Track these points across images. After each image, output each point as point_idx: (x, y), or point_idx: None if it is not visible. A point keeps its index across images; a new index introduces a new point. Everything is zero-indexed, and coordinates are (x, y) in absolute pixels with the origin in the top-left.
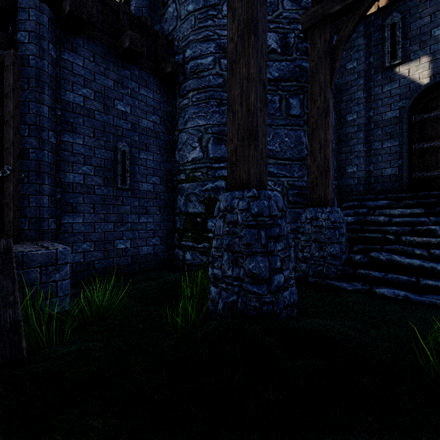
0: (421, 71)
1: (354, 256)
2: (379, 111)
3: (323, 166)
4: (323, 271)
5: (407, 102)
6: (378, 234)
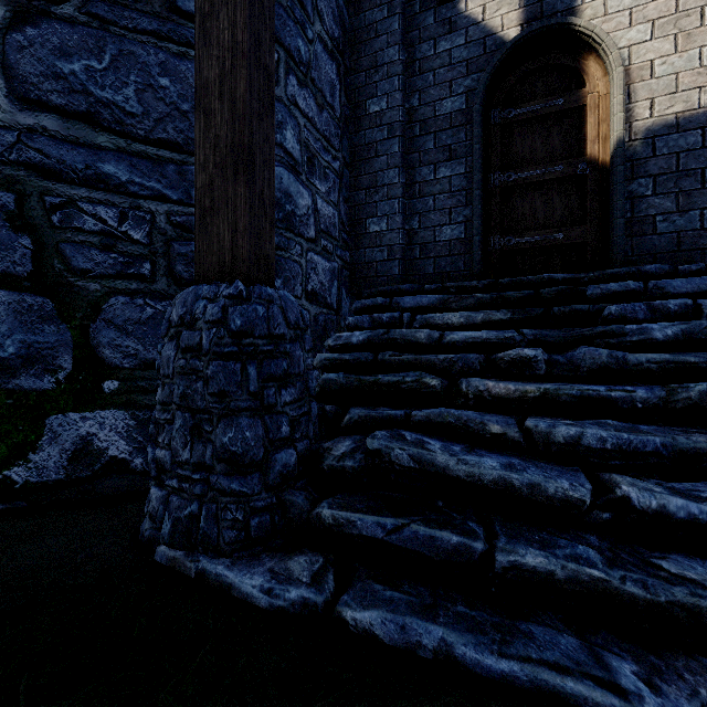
0: (506, 12)
1: (331, 447)
2: (429, 95)
3: (229, 140)
4: (200, 519)
5: (481, 77)
6: (405, 375)
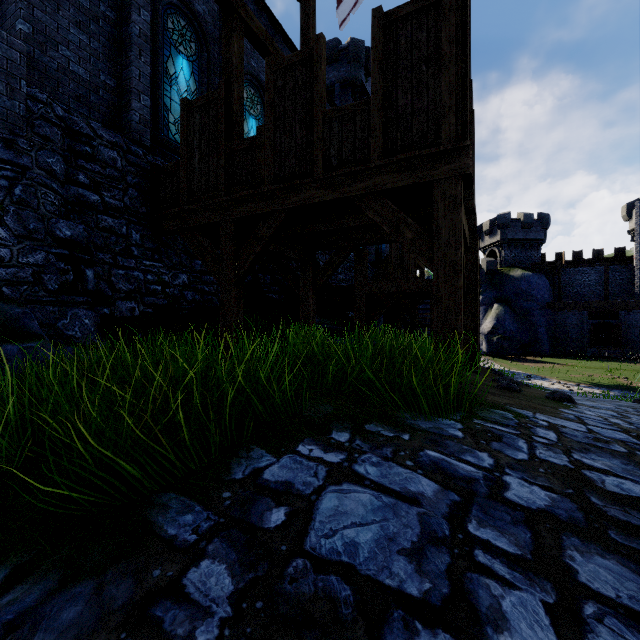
0: None
1: None
2: None
3: None
4: None
5: None
6: None
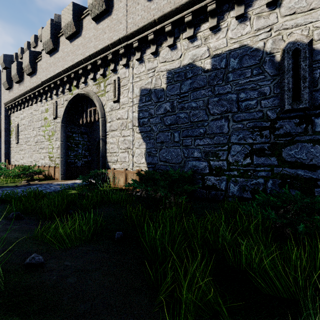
0: None
1: None
2: None
3: None
4: None
5: None
6: None
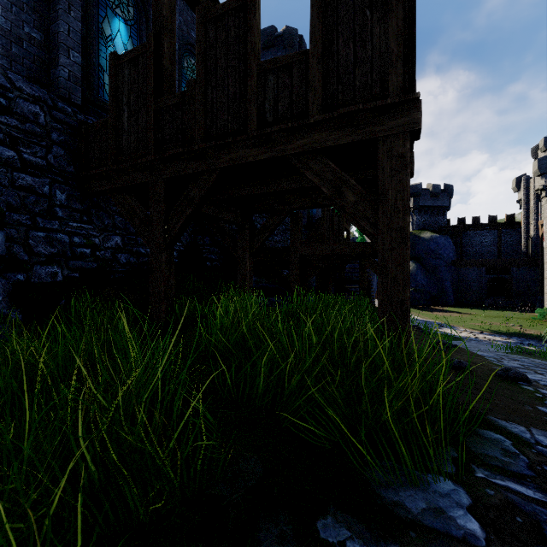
0: None
1: None
2: None
3: None
4: None
5: None
6: None
